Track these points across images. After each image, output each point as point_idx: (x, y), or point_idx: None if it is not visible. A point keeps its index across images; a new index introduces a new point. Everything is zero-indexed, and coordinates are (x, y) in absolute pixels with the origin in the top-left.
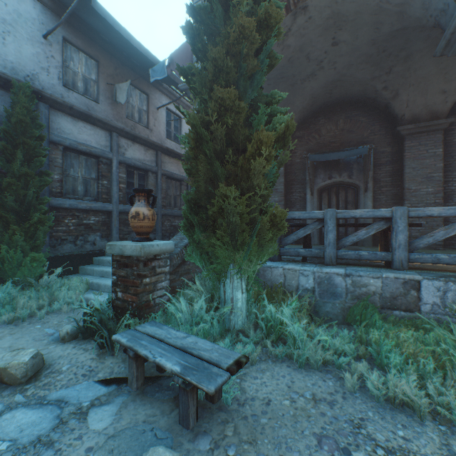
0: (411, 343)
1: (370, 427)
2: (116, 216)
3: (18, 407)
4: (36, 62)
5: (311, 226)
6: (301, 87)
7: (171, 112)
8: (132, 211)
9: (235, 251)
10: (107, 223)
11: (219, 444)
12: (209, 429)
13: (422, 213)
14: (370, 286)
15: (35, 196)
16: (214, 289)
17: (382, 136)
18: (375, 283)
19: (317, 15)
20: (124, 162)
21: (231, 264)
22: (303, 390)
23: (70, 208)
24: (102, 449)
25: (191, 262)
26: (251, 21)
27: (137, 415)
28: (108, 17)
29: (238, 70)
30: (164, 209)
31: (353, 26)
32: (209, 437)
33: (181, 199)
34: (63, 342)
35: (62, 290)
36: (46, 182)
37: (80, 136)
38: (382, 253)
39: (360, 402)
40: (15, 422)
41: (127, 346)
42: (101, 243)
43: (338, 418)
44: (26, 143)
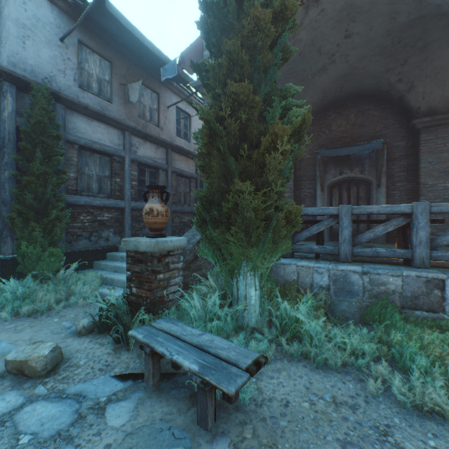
0: (436, 345)
1: (398, 435)
2: (128, 212)
3: (38, 399)
4: (54, 64)
5: (325, 222)
6: (312, 82)
7: (181, 110)
8: (146, 208)
9: (248, 248)
10: (119, 219)
11: (238, 447)
12: (227, 431)
13: (445, 208)
14: (389, 284)
15: (53, 193)
16: (227, 286)
17: (395, 130)
18: (394, 281)
19: (330, 7)
20: (136, 160)
21: (245, 261)
22: (322, 392)
23: (85, 205)
24: (120, 446)
25: (203, 258)
26: (266, 13)
27: (153, 413)
28: (121, 18)
29: (252, 64)
30: (174, 205)
31: (367, 17)
32: (228, 439)
33: (190, 196)
34: (79, 336)
35: (78, 284)
36: (63, 180)
37: (95, 135)
38: (402, 250)
39: (385, 407)
40: (36, 415)
41: (143, 342)
42: (114, 239)
43: (361, 424)
44: (45, 142)
